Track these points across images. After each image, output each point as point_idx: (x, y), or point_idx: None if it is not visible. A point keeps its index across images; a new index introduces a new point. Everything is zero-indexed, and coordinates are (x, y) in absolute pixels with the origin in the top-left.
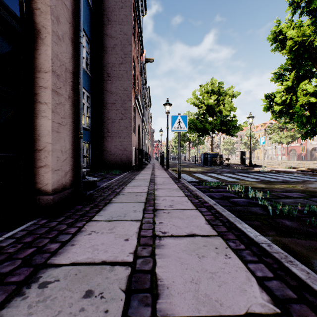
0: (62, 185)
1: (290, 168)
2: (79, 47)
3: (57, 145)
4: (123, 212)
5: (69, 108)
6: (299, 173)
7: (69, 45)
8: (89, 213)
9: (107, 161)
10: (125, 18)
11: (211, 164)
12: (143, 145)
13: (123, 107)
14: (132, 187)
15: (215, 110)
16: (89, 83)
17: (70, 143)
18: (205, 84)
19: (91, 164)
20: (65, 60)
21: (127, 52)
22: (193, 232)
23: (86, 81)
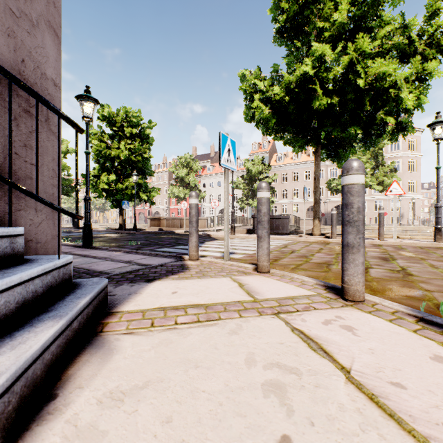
0: None
1: (108, 228)
2: None
3: None
4: None
5: None
6: (104, 231)
7: None
8: None
9: None
10: None
11: None
12: None
13: None
14: None
15: None
16: None
17: None
18: None
19: None
20: None
21: None
22: None
23: None
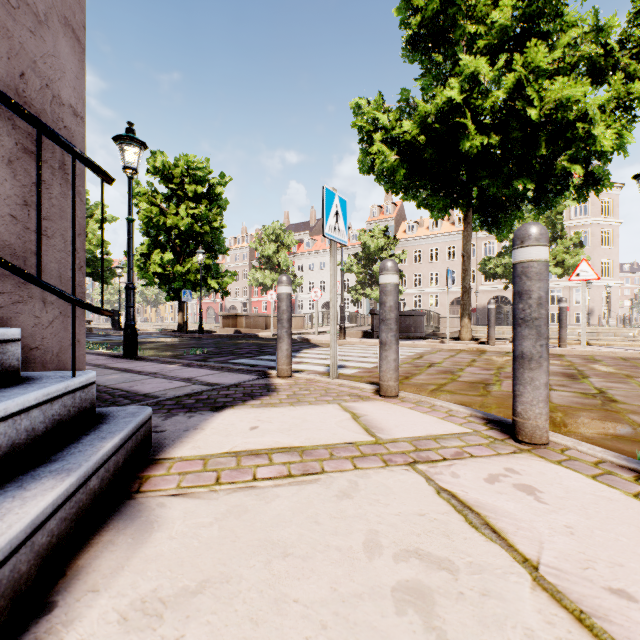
0: None
1: (162, 330)
2: None
3: None
4: None
5: None
6: (157, 334)
7: None
8: None
9: None
10: None
11: None
12: None
13: None
14: None
15: None
16: None
17: None
18: None
19: None
20: None
21: None
22: None
23: None
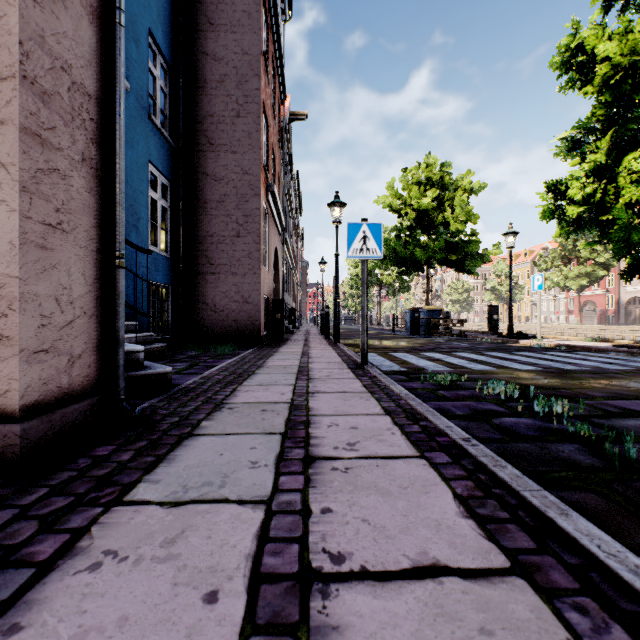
0: (58, 392)
1: (594, 340)
2: (114, 34)
3: (42, 283)
4: (220, 468)
5: (83, 188)
6: (621, 352)
7: (83, 22)
8: (124, 474)
9: (207, 325)
10: (245, 19)
11: (427, 331)
12: (286, 292)
13: (241, 209)
14: (255, 389)
15: (434, 221)
16: (167, 157)
17: (86, 281)
18: (413, 167)
19: (173, 333)
20: (71, 59)
21: (249, 91)
22: (430, 553)
23: (161, 152)
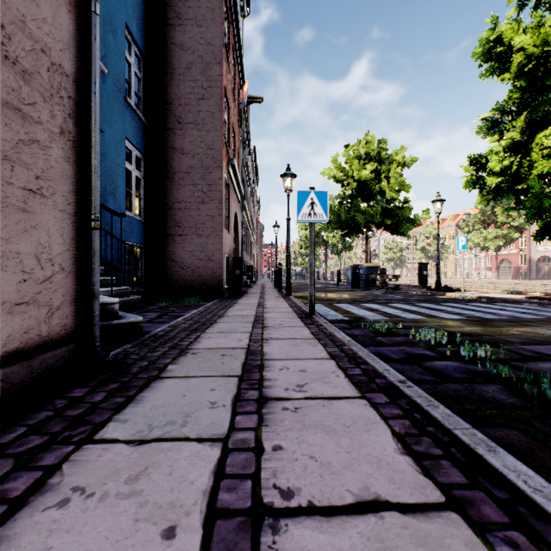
0: (38, 339)
1: (510, 293)
2: (90, 22)
3: (23, 242)
4: (182, 408)
5: (61, 158)
6: (534, 303)
7: (61, 10)
8: (96, 414)
9: (176, 280)
10: (209, 14)
11: (367, 285)
12: (245, 251)
13: (205, 179)
14: (216, 336)
15: (372, 190)
16: (141, 134)
17: (64, 241)
18: (354, 144)
19: (146, 287)
20: (50, 42)
21: (212, 77)
22: (371, 488)
23: (136, 129)
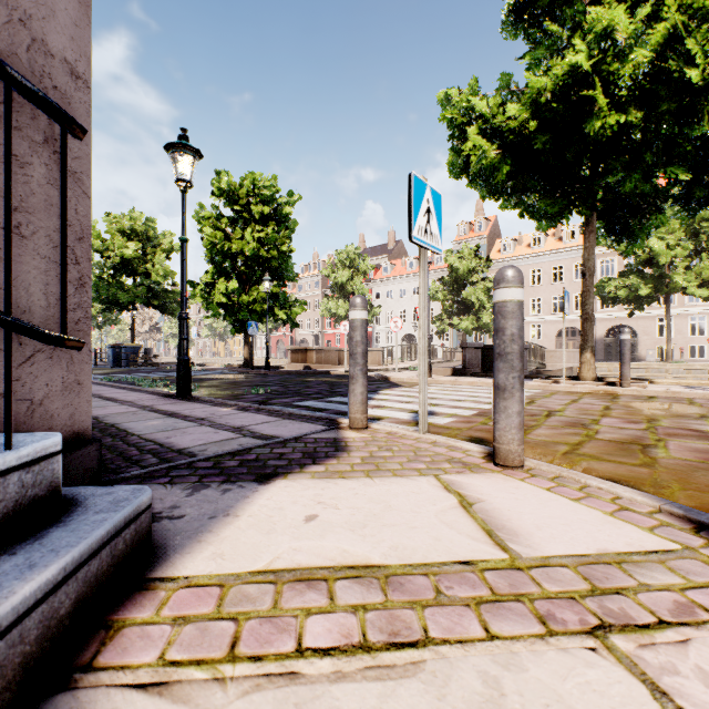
0: None
1: (228, 366)
2: None
3: None
4: None
5: None
6: (222, 370)
7: None
8: None
9: None
10: None
11: (128, 364)
12: None
13: None
14: None
15: (138, 269)
16: None
17: None
18: (118, 216)
19: None
20: None
21: None
22: None
23: None
